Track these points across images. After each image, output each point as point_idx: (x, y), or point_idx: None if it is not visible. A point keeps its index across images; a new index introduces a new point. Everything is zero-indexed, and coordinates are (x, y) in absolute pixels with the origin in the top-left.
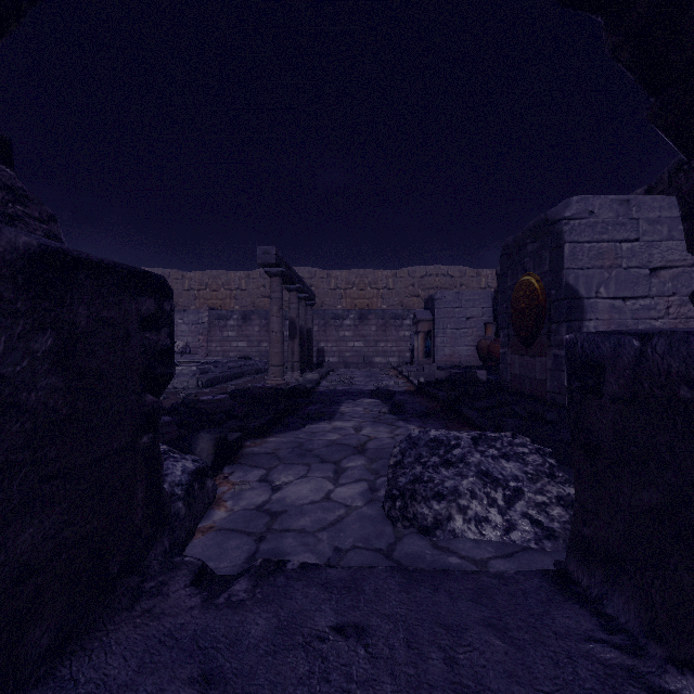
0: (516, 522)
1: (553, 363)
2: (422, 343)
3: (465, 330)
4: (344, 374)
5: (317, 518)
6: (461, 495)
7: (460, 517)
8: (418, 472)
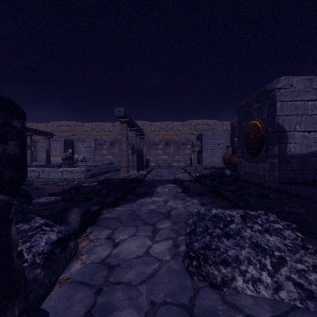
0: (282, 283)
1: (269, 166)
2: (196, 156)
3: (217, 150)
4: (158, 171)
5: (139, 272)
6: (241, 262)
7: (240, 278)
8: (207, 240)
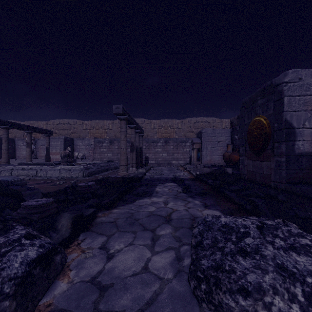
0: None
1: (276, 165)
2: (195, 154)
3: (217, 147)
4: (157, 169)
5: (136, 296)
6: (265, 291)
7: None
8: (218, 258)
